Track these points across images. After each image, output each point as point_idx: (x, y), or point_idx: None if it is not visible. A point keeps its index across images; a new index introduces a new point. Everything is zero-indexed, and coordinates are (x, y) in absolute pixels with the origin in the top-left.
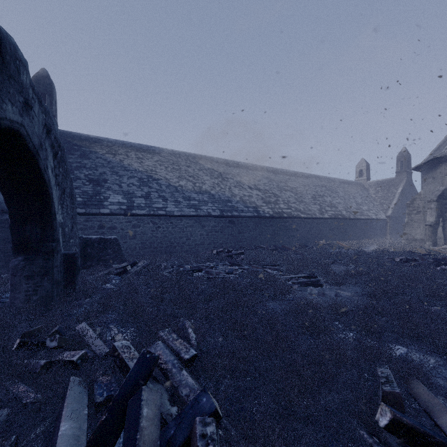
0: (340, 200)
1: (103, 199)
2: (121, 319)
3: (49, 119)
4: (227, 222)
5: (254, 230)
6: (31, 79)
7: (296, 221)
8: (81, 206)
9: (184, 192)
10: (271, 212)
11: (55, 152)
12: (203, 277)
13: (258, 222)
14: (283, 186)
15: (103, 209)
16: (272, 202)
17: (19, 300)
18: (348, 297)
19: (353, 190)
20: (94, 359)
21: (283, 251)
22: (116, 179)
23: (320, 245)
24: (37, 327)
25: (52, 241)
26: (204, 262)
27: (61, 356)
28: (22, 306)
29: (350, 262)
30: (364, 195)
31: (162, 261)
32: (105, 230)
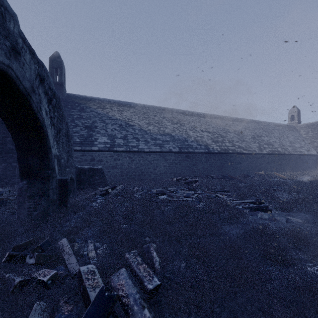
0: (275, 139)
1: (93, 140)
2: (98, 235)
3: (42, 70)
4: (184, 157)
5: (205, 163)
6: (21, 32)
7: (239, 156)
8: (78, 145)
9: (152, 134)
10: (219, 149)
11: (49, 99)
12: (166, 200)
13: (209, 157)
14: (227, 129)
15: (93, 147)
16: (219, 141)
17: (24, 215)
18: (300, 224)
19: (286, 131)
20: (66, 277)
21: (230, 180)
22: (103, 126)
23: (260, 175)
24: (28, 240)
25: (47, 169)
26: (167, 187)
27: (36, 274)
28: (25, 219)
29: (292, 190)
30: (296, 135)
31: (135, 186)
32: (95, 162)
